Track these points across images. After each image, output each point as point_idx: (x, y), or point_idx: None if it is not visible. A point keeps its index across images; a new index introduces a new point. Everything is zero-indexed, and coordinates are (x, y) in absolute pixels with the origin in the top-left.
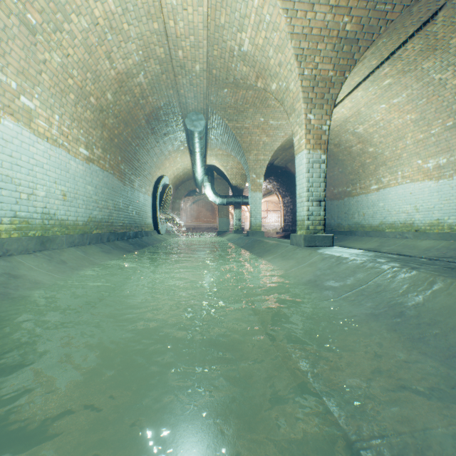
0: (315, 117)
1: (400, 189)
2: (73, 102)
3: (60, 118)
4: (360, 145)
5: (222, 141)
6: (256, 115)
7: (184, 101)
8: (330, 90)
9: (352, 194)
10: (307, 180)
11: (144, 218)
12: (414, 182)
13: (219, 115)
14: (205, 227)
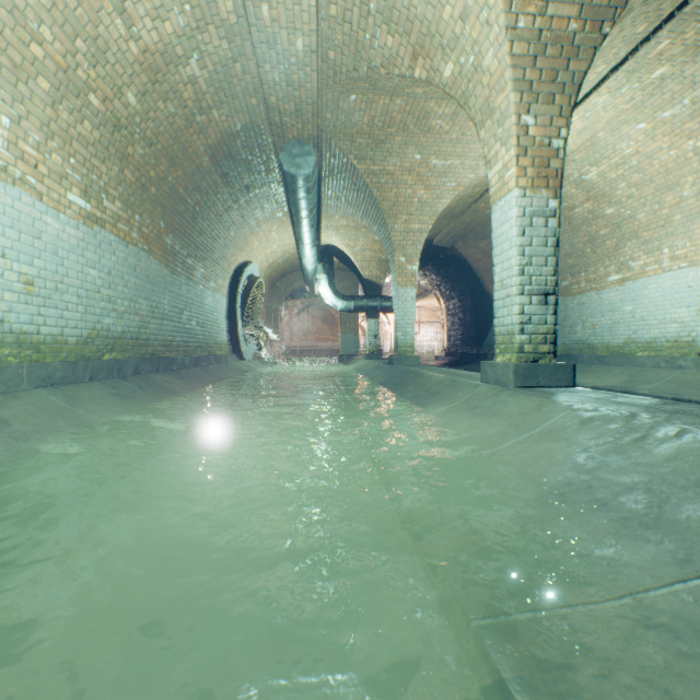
0: (537, 120)
1: (666, 279)
2: (48, 97)
3: (14, 125)
4: (590, 204)
5: (347, 200)
6: (408, 149)
7: (277, 120)
8: (569, 62)
9: (571, 291)
10: (520, 251)
11: (215, 333)
12: (696, 265)
13: (341, 148)
14: (320, 349)
